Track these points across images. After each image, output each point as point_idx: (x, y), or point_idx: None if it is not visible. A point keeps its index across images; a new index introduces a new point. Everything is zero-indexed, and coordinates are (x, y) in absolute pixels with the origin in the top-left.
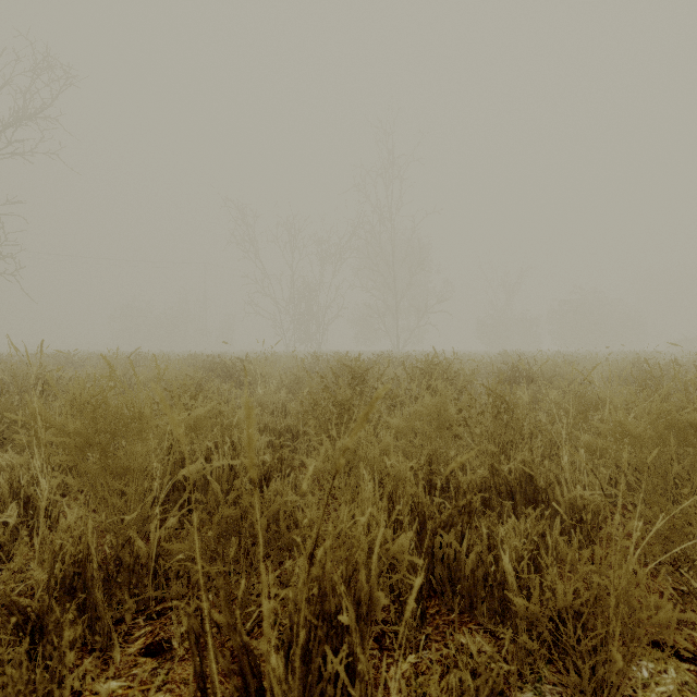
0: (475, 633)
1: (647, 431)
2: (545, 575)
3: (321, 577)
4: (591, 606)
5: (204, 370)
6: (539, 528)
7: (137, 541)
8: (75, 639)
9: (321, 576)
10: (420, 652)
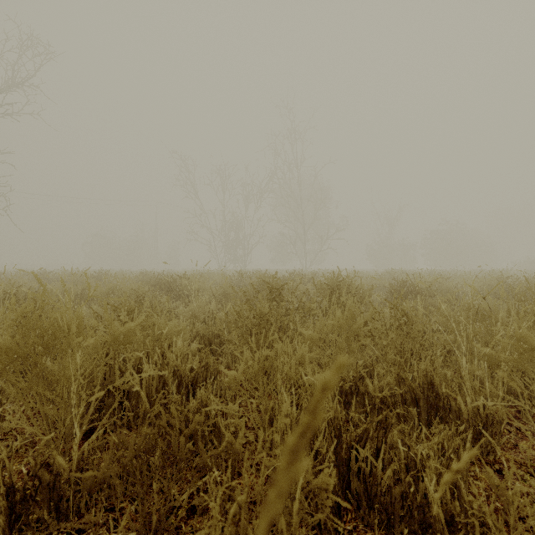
0: None
1: None
2: (462, 494)
3: None
4: None
5: (150, 285)
6: (455, 445)
7: (58, 459)
8: None
9: None
10: None
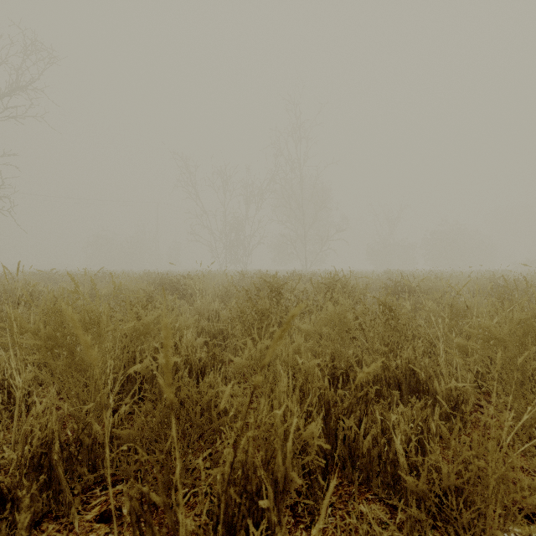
0: (373, 505)
1: (508, 335)
2: (428, 454)
3: (244, 462)
4: (470, 483)
5: (155, 285)
6: (423, 415)
7: (95, 426)
8: (37, 514)
9: (244, 461)
10: (327, 519)
